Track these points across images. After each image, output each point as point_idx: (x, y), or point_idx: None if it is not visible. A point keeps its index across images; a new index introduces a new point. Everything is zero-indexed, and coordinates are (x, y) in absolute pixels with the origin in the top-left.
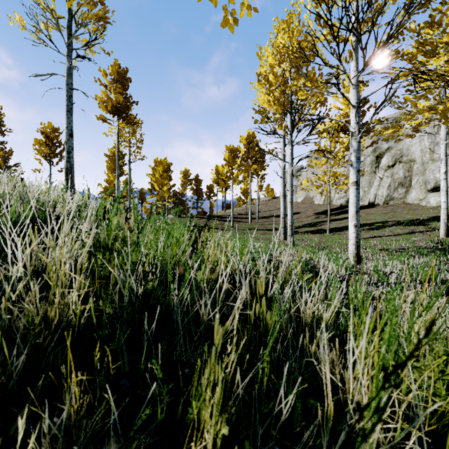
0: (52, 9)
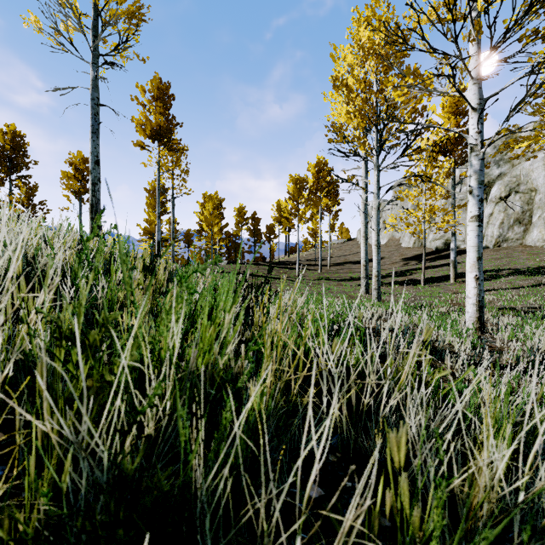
0: (72, 3)
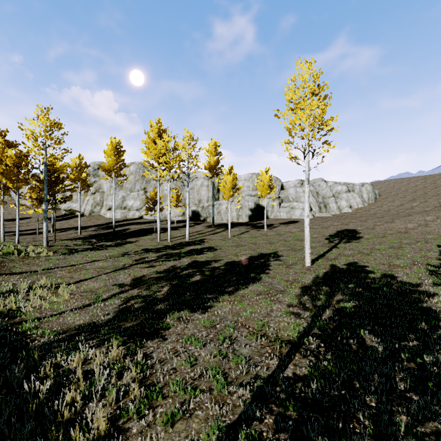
0: None
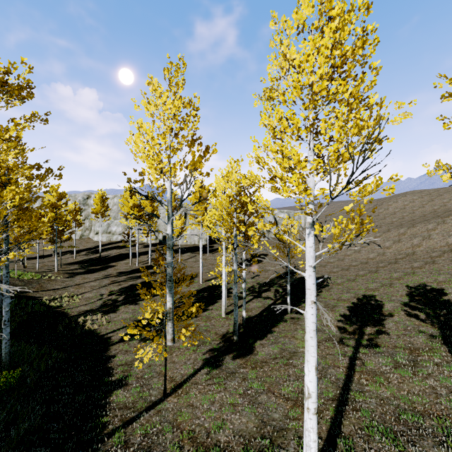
0: None
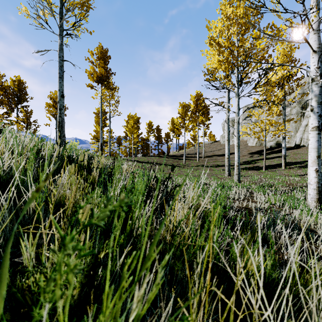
0: None
